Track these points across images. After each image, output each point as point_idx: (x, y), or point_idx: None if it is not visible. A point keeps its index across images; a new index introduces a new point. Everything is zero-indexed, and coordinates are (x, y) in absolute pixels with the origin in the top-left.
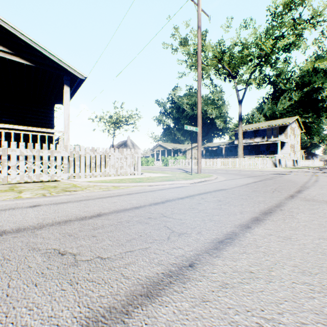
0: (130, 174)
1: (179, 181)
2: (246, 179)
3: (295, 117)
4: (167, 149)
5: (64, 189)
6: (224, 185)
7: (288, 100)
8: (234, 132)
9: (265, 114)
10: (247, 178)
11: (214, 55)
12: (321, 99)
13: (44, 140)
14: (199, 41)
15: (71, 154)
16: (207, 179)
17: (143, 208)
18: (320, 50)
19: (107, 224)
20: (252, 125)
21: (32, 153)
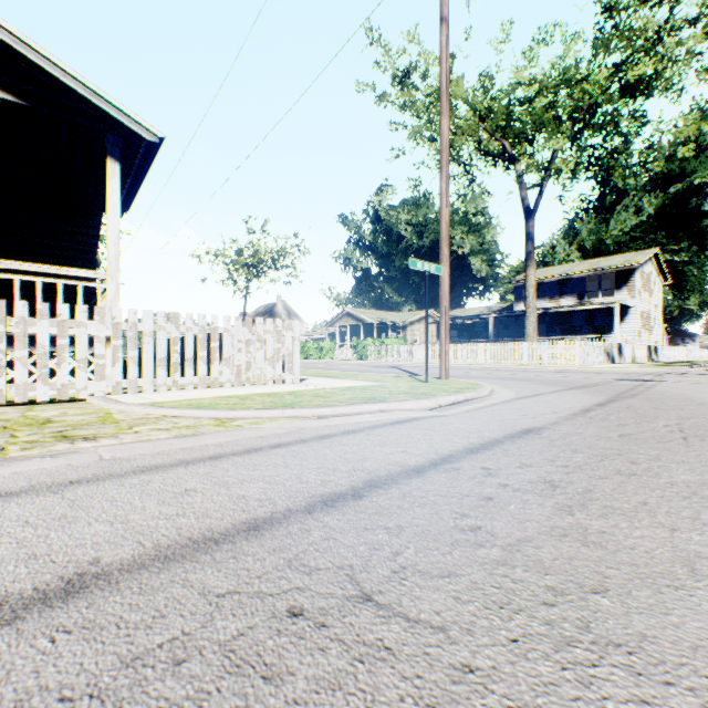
0: (272, 383)
1: (398, 402)
2: (568, 394)
3: (650, 250)
4: (365, 324)
5: (63, 430)
6: (522, 413)
7: (633, 215)
8: (514, 283)
9: (582, 244)
10: (569, 391)
11: (471, 108)
12: (707, 210)
13: (72, 298)
14: (443, 54)
15: (115, 329)
16: (470, 396)
17: (278, 533)
18: (705, 100)
19: (56, 684)
20: (553, 269)
21: (5, 326)
